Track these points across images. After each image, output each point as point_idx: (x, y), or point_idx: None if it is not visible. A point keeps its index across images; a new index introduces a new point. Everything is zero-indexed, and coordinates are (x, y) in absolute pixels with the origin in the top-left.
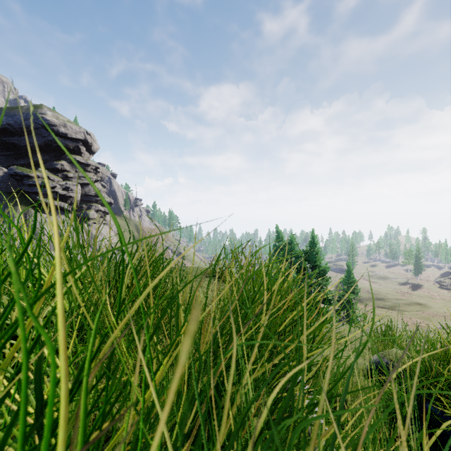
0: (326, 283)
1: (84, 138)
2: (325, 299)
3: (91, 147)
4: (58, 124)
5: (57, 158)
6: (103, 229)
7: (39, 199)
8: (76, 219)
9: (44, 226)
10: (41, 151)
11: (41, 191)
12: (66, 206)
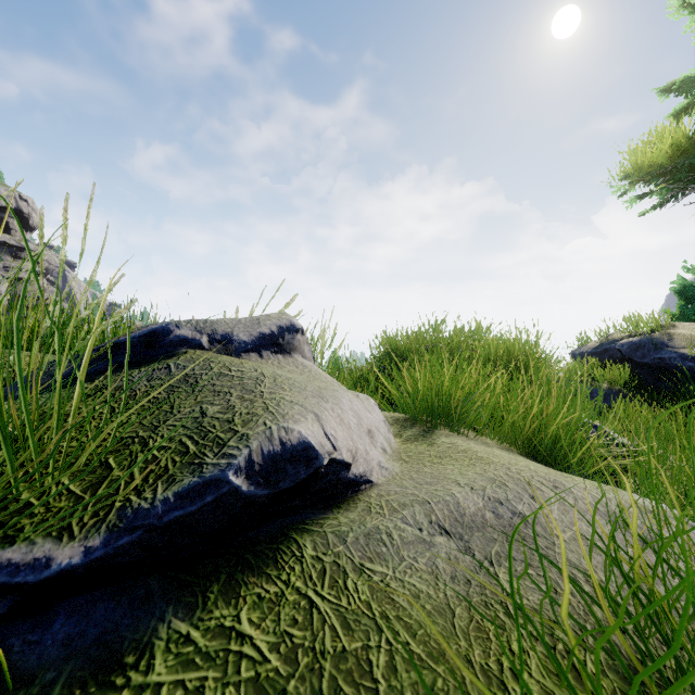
0: None
1: (15, 206)
2: None
3: (28, 220)
4: None
5: None
6: None
7: None
8: None
9: None
10: None
11: None
12: None
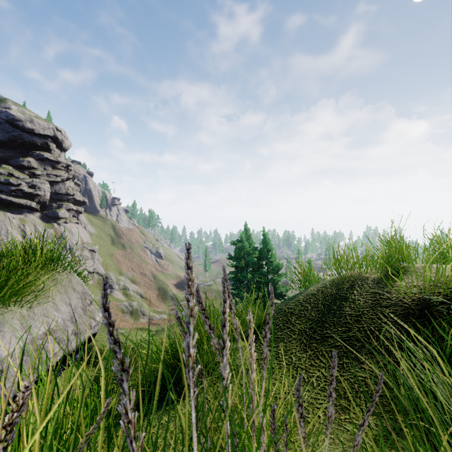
0: (281, 279)
1: (53, 134)
2: (281, 294)
3: (62, 144)
4: (24, 119)
5: (23, 155)
6: (75, 228)
7: (2, 196)
8: (45, 218)
9: (8, 225)
10: (6, 147)
11: (4, 188)
12: (33, 204)
